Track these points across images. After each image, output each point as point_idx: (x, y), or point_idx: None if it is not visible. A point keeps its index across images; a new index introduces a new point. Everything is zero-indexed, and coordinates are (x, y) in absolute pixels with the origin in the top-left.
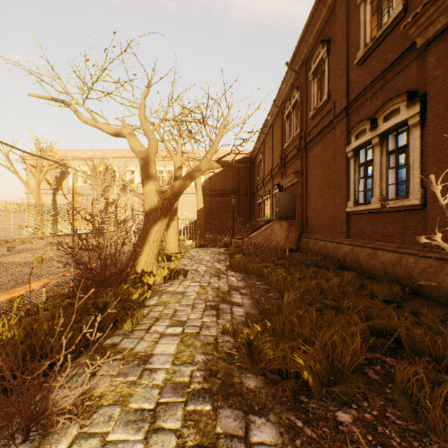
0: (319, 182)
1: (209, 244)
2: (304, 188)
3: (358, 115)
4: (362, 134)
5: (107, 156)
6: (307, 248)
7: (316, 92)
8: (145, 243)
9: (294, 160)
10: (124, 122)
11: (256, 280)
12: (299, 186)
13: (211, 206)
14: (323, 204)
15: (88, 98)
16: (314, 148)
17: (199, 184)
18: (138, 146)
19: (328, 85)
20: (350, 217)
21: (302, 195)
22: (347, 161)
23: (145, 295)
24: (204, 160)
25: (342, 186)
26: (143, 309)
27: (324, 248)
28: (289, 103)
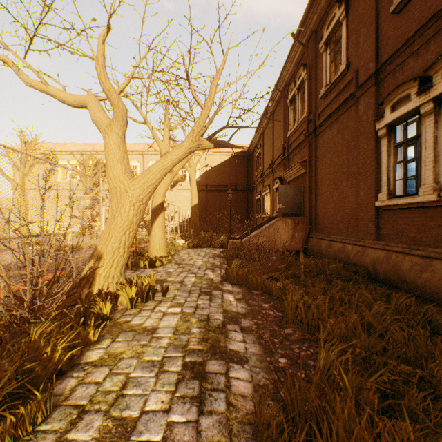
0: (333, 171)
1: (203, 244)
2: (312, 180)
3: (395, 79)
4: (403, 102)
5: (98, 150)
6: (318, 250)
7: (328, 65)
8: (105, 251)
9: (299, 149)
10: (89, 92)
11: (262, 299)
12: (306, 178)
13: (206, 203)
14: (338, 198)
15: (31, 49)
16: (326, 132)
17: (194, 178)
18: (101, 117)
19: (347, 51)
20: (381, 213)
21: (310, 188)
22: (376, 141)
23: (90, 338)
24: (189, 135)
25: (369, 174)
26: (69, 377)
27: (342, 252)
28: (293, 85)
